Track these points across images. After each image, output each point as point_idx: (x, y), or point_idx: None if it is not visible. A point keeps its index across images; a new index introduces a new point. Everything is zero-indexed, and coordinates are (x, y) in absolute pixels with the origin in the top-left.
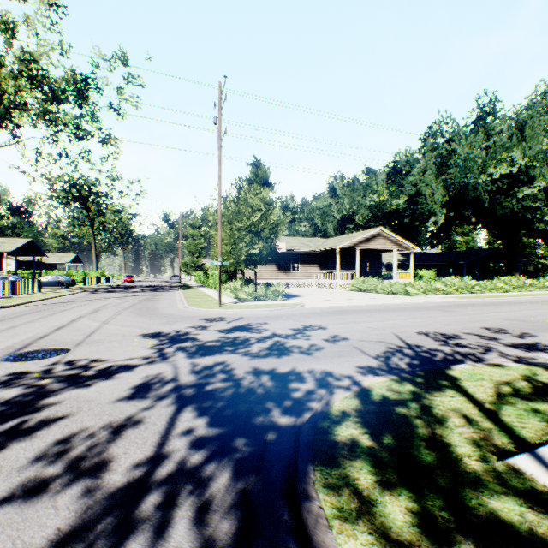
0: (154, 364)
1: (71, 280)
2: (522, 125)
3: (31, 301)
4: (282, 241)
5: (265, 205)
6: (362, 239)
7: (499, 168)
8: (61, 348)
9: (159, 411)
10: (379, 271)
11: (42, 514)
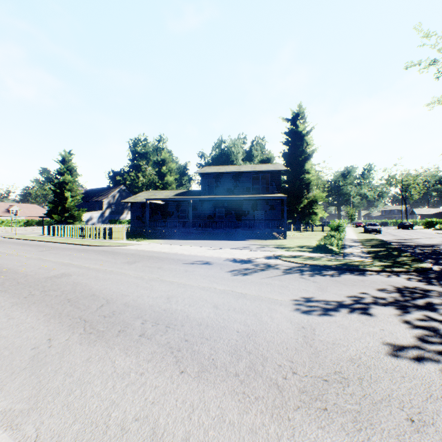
0: None
1: None
2: None
3: None
4: None
5: None
6: None
7: None
8: None
9: None
10: None
11: None
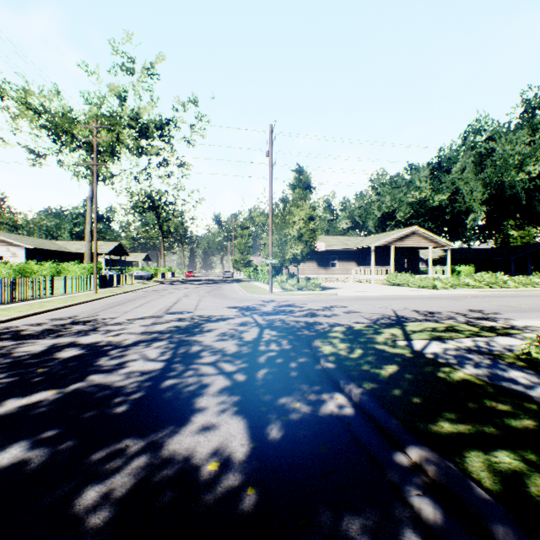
0: (242, 317)
1: (150, 275)
2: None
3: (137, 289)
4: (322, 240)
5: (305, 215)
6: (396, 237)
7: (539, 165)
8: (187, 311)
9: (254, 329)
10: (417, 266)
11: (230, 343)
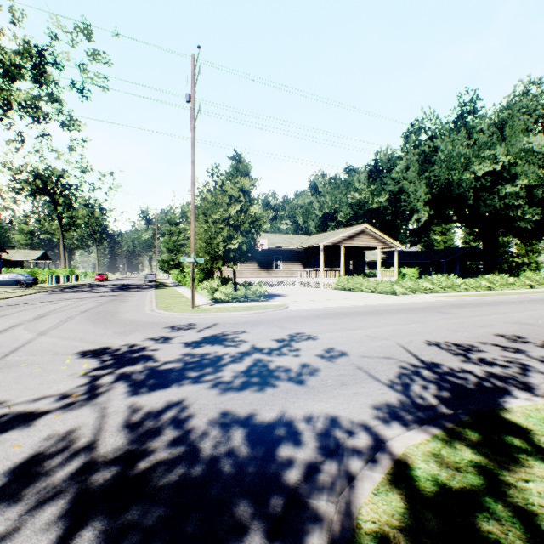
0: (72, 409)
1: (32, 279)
2: (503, 124)
3: None
4: (264, 237)
5: (244, 196)
6: (346, 236)
7: (482, 165)
8: None
9: None
10: (362, 269)
11: None
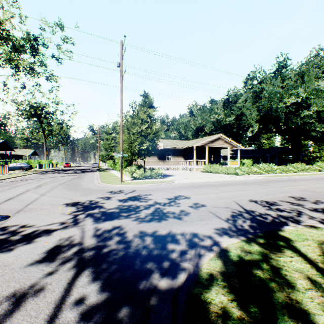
0: (68, 228)
1: (29, 166)
2: (303, 74)
3: None
4: (161, 142)
5: (150, 119)
6: (209, 141)
7: (290, 99)
8: (3, 215)
9: (60, 276)
10: (219, 160)
11: None
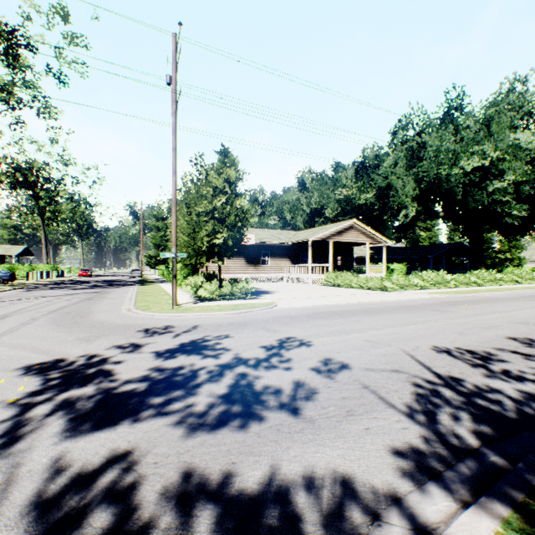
0: None
1: (9, 275)
2: (489, 120)
3: None
4: (252, 232)
5: (230, 187)
6: (335, 231)
7: (471, 161)
8: None
9: None
10: (351, 264)
11: None
